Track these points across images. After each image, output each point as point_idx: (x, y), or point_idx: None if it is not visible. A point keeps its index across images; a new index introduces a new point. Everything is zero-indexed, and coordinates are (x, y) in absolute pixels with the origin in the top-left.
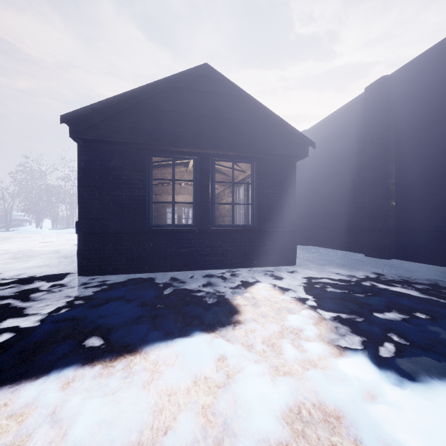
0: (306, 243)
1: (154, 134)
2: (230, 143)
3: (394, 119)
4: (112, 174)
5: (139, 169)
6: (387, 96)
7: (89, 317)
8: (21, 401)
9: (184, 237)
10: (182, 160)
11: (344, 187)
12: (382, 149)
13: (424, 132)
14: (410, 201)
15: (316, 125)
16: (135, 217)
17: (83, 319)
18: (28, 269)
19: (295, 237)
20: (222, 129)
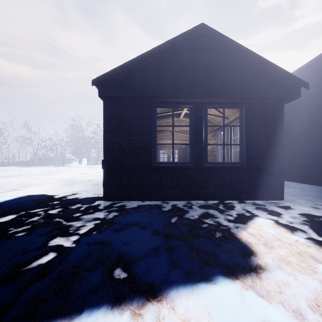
0: None
1: (159, 89)
2: (223, 91)
3: None
4: (127, 123)
5: (146, 118)
6: None
7: (114, 243)
8: None
9: (181, 173)
10: (176, 111)
11: None
12: None
13: None
14: None
15: None
16: (144, 156)
17: (109, 244)
18: (72, 193)
19: (283, 174)
20: (216, 79)
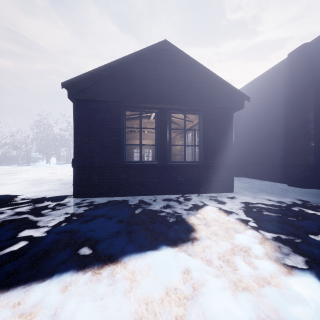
0: (239, 175)
1: (127, 94)
2: (183, 100)
3: (313, 77)
4: (97, 124)
5: (116, 120)
6: (308, 59)
7: (81, 230)
8: (30, 302)
9: (148, 171)
10: (146, 114)
11: (270, 132)
12: (303, 101)
13: None
14: None
15: (246, 85)
16: (113, 156)
17: (77, 232)
18: (40, 192)
19: (232, 170)
20: (177, 89)
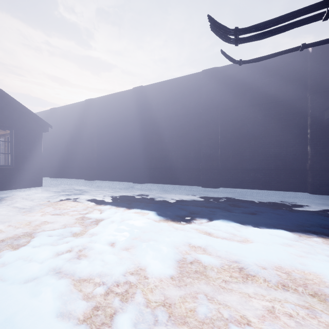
0: (57, 177)
1: None
2: None
3: (96, 119)
4: None
5: None
6: (93, 108)
7: None
8: None
9: None
10: None
11: (77, 146)
12: (91, 131)
13: (105, 128)
14: (101, 155)
15: (63, 107)
16: None
17: None
18: None
19: (42, 172)
20: None
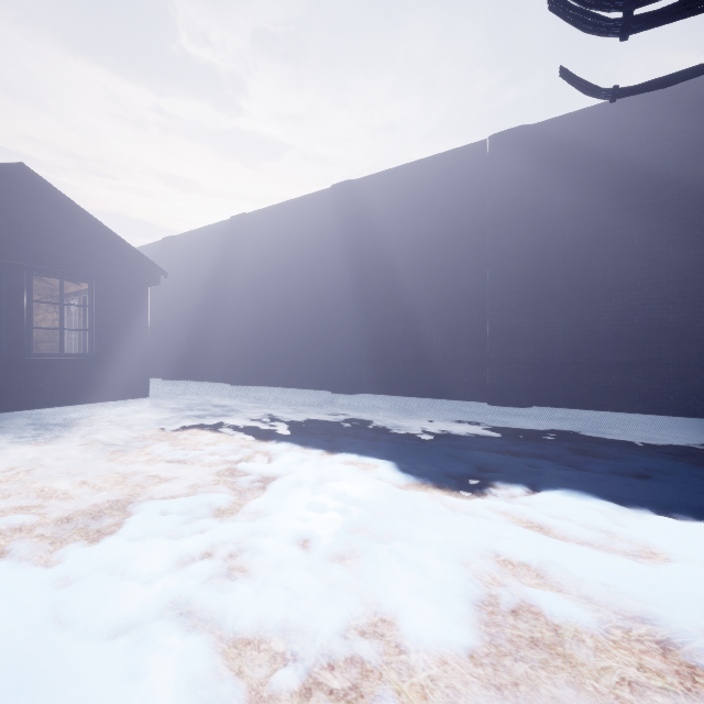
0: (176, 377)
1: None
2: (59, 261)
3: (254, 256)
4: None
5: None
6: (248, 233)
7: None
8: None
9: None
10: None
11: (216, 313)
12: (244, 282)
13: (272, 274)
14: (264, 333)
15: (188, 233)
16: None
17: None
18: None
19: (147, 367)
20: (47, 242)
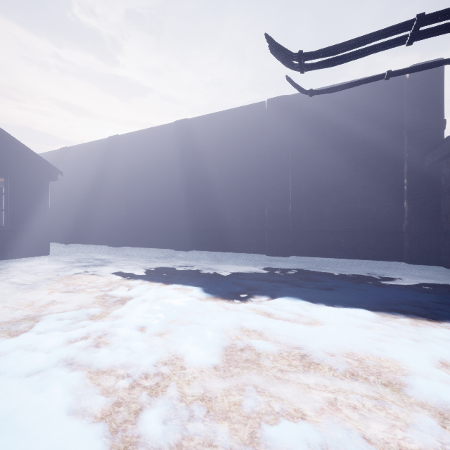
0: (70, 242)
1: None
2: None
3: (124, 163)
4: None
5: None
6: (120, 148)
7: None
8: None
9: None
10: None
11: (98, 199)
12: (117, 179)
13: (136, 175)
14: (131, 213)
15: (78, 146)
16: None
17: None
18: None
19: (48, 235)
20: None
